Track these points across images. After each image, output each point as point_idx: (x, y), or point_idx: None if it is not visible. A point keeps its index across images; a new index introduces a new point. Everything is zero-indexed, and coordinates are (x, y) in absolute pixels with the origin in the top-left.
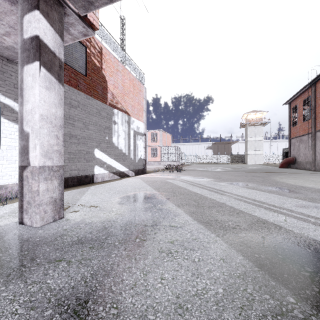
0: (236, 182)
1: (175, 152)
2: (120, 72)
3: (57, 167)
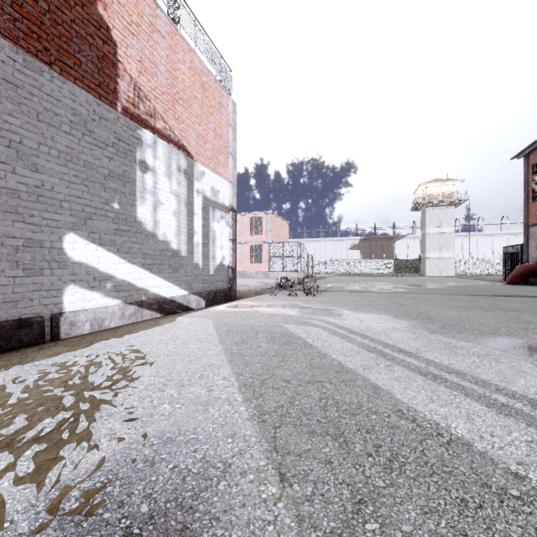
0: (501, 336)
1: (297, 253)
2: (162, 37)
3: None
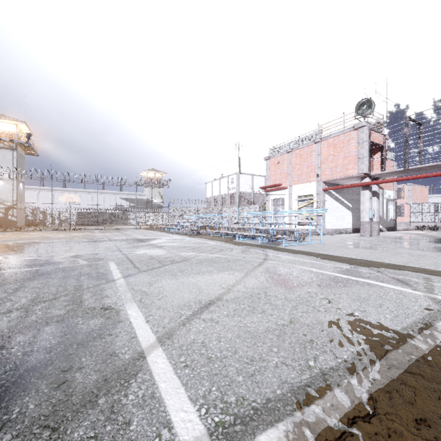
0: None
1: (434, 210)
2: None
3: (378, 222)
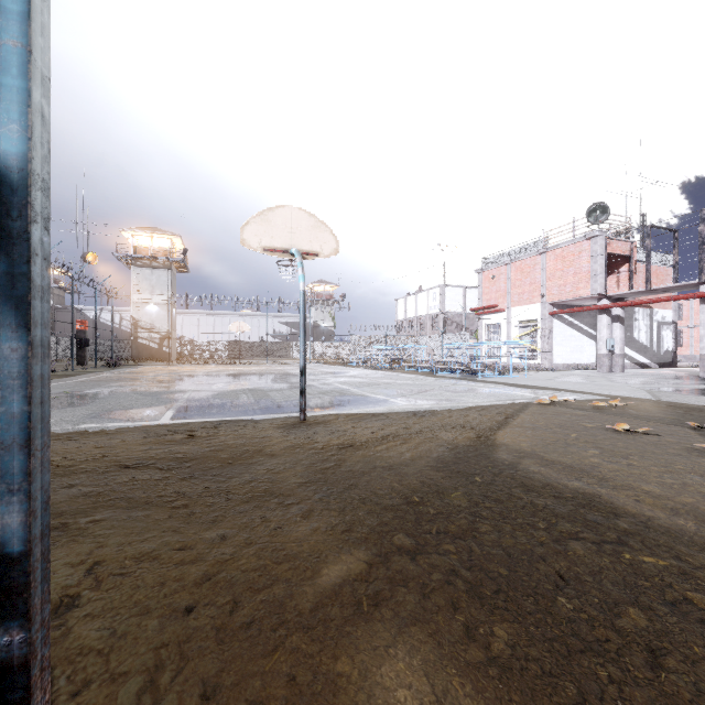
0: None
1: None
2: (640, 273)
3: (622, 354)
